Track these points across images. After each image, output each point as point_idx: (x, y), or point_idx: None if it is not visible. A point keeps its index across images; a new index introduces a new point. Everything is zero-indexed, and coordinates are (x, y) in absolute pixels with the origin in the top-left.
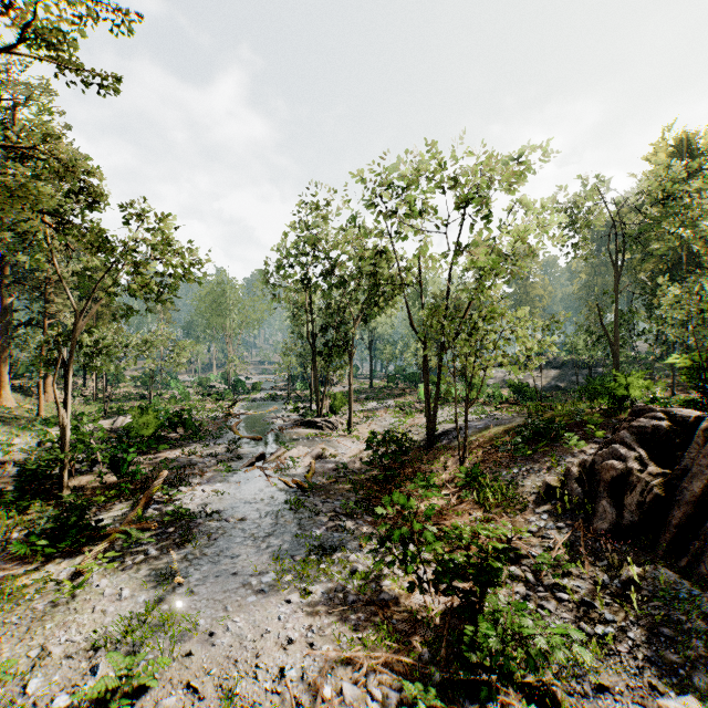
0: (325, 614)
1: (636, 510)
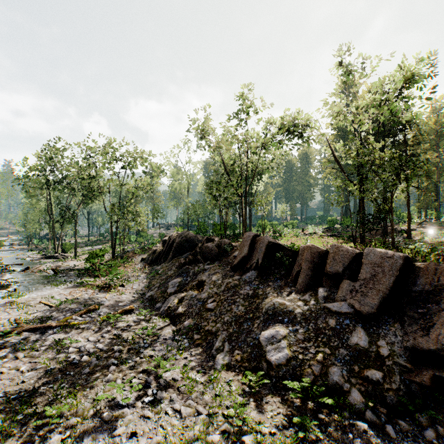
0: (70, 288)
1: (155, 257)
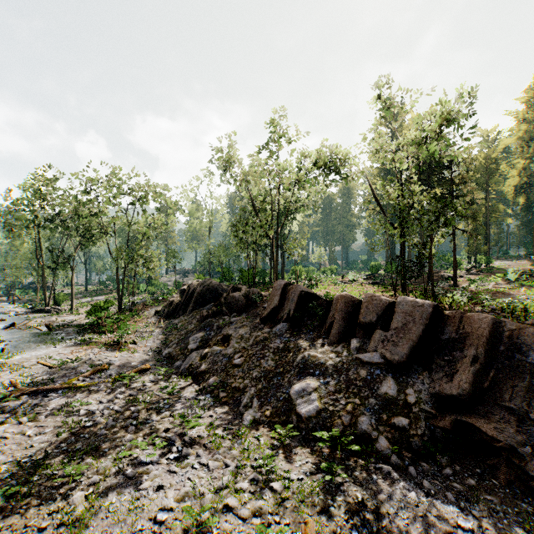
0: (71, 346)
1: (172, 309)
